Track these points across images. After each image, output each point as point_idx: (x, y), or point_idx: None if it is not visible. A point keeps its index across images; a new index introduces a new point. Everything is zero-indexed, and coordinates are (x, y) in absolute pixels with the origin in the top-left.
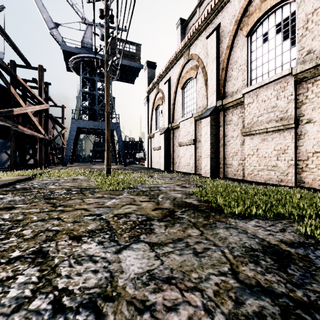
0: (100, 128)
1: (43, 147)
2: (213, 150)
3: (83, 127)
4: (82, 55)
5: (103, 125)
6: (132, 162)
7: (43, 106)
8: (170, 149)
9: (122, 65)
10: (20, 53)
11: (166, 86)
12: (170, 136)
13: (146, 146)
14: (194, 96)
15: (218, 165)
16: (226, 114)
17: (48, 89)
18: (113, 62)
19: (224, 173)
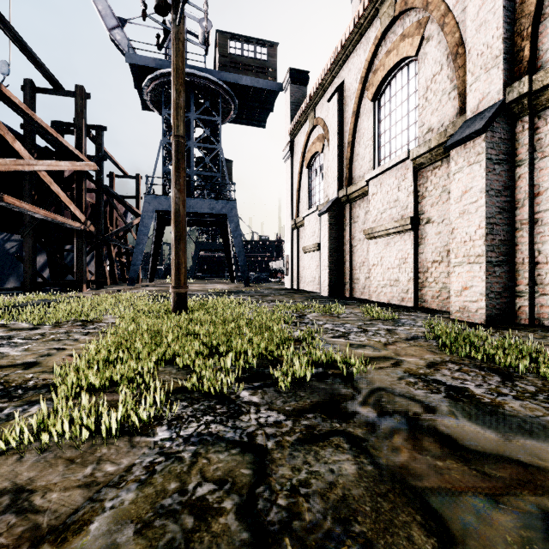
0: (199, 211)
1: (84, 247)
2: (494, 239)
3: (170, 212)
4: (165, 71)
5: (204, 206)
6: (261, 278)
7: (81, 164)
8: (343, 247)
9: (241, 89)
10: (35, 60)
11: (333, 103)
12: (342, 217)
13: (287, 245)
14: (409, 109)
15: (510, 287)
16: (540, 124)
17: (102, 138)
18: (197, 6)
19: (533, 313)
